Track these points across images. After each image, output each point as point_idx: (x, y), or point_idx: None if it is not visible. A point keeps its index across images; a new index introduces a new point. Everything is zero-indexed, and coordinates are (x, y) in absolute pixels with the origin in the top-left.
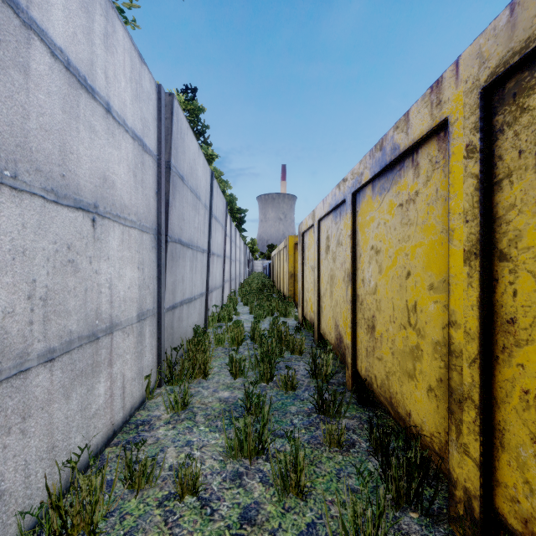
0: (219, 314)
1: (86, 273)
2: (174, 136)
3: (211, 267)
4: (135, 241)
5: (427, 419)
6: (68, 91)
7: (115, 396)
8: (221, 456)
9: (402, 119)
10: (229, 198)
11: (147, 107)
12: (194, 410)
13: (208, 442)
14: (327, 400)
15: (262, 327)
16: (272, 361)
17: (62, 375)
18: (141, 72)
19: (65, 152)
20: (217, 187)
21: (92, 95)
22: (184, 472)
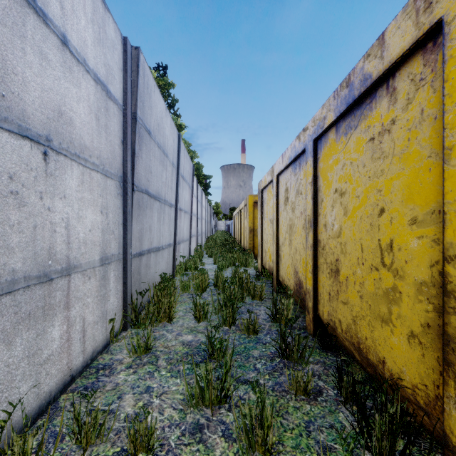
0: (186, 264)
1: (35, 209)
2: (140, 89)
3: (179, 221)
4: (97, 185)
5: (408, 368)
6: (9, 4)
7: (73, 340)
8: (181, 405)
9: (375, 44)
10: (196, 165)
11: (112, 55)
12: (157, 354)
13: (168, 389)
14: (290, 345)
15: (225, 275)
16: (234, 305)
17: (1, 318)
18: (104, 18)
19: (6, 71)
20: (184, 149)
21: (43, 19)
22: (138, 427)
